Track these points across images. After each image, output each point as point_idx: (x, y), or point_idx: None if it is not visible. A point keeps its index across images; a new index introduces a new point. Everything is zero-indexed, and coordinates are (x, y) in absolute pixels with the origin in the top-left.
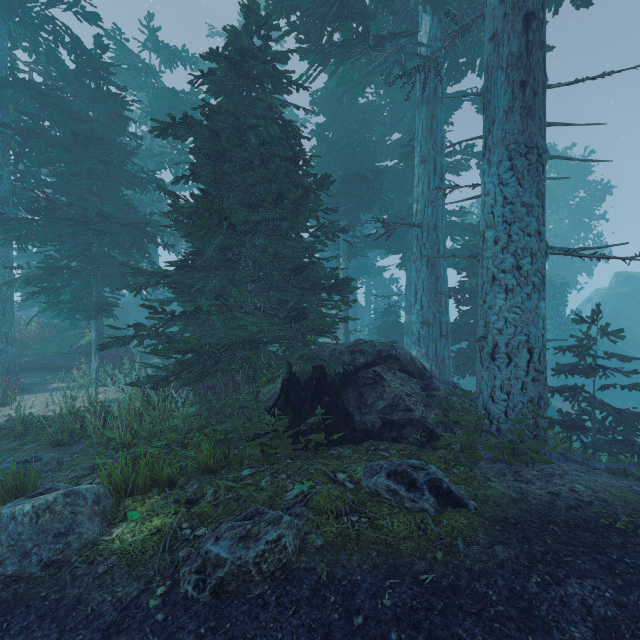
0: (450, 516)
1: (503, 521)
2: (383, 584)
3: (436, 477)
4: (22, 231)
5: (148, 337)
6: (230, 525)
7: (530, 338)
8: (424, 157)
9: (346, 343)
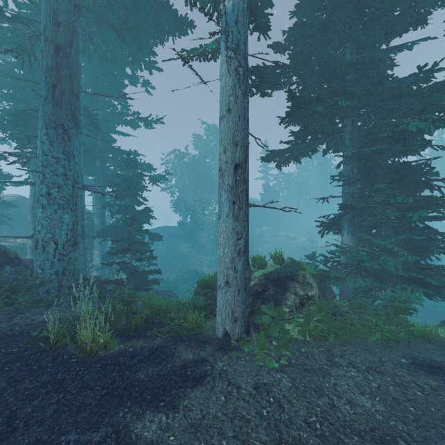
0: None
1: None
2: None
3: None
4: None
5: None
6: None
7: (55, 235)
8: None
9: None
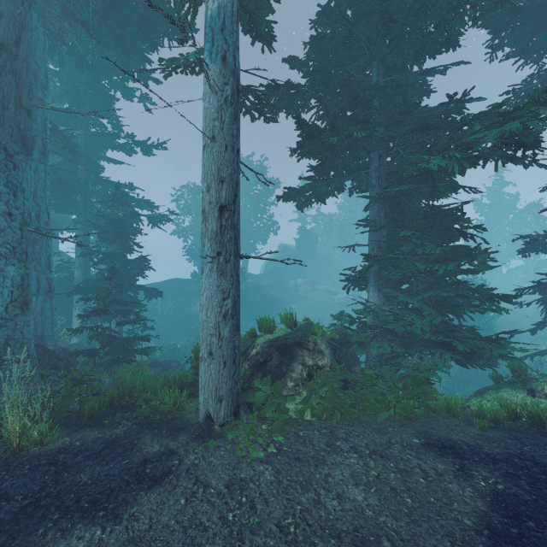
0: None
1: None
2: None
3: None
4: None
5: None
6: None
7: None
8: None
9: None
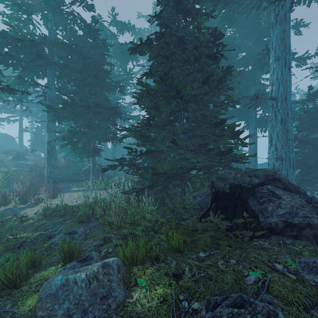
0: None
1: None
2: None
3: None
4: (61, 114)
5: (126, 165)
6: (228, 311)
7: None
8: (278, 56)
9: (243, 170)
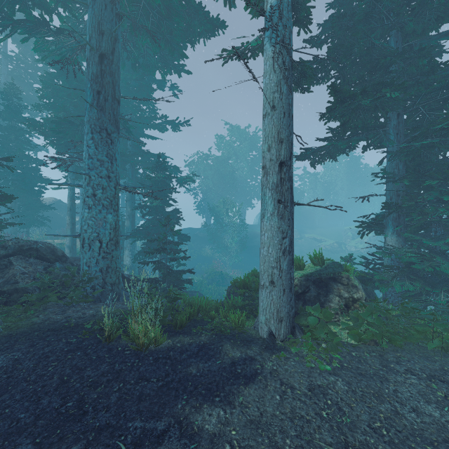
0: None
1: (6, 336)
2: None
3: None
4: None
5: None
6: None
7: (100, 234)
8: None
9: None
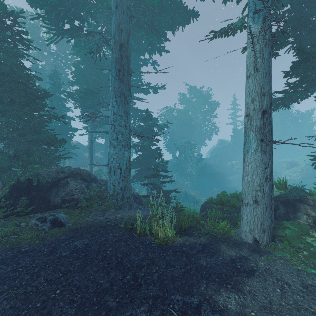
0: (53, 229)
1: (75, 228)
2: (3, 254)
3: (57, 217)
4: None
5: None
6: None
7: (121, 165)
8: None
9: (56, 168)
